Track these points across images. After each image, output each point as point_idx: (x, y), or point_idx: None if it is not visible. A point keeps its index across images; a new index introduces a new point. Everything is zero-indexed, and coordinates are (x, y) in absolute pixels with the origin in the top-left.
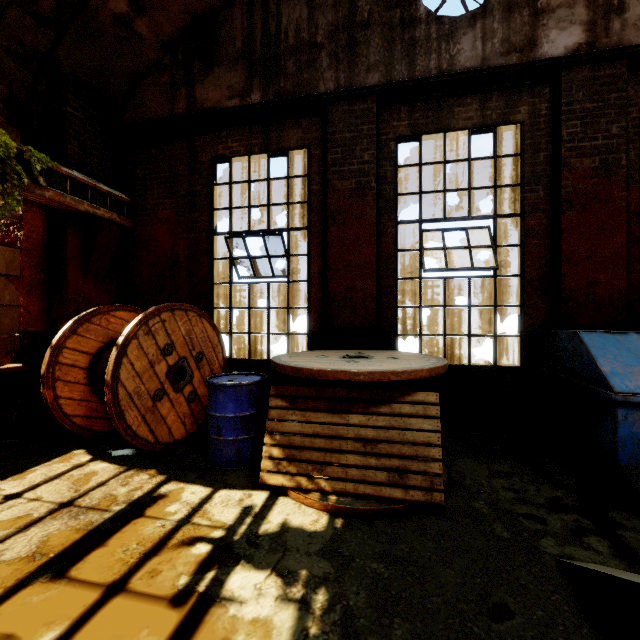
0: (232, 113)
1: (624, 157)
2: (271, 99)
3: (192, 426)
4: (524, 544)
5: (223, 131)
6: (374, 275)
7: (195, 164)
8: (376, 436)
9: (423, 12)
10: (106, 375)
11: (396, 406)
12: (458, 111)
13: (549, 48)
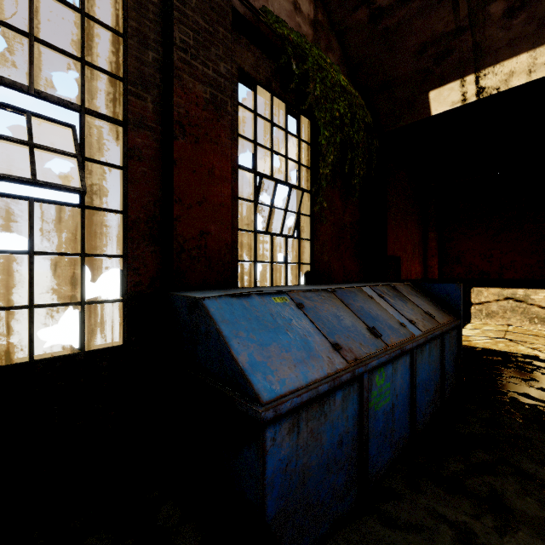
0: None
1: (230, 103)
2: None
3: None
4: None
5: None
6: None
7: None
8: None
9: None
10: None
11: None
12: None
13: None
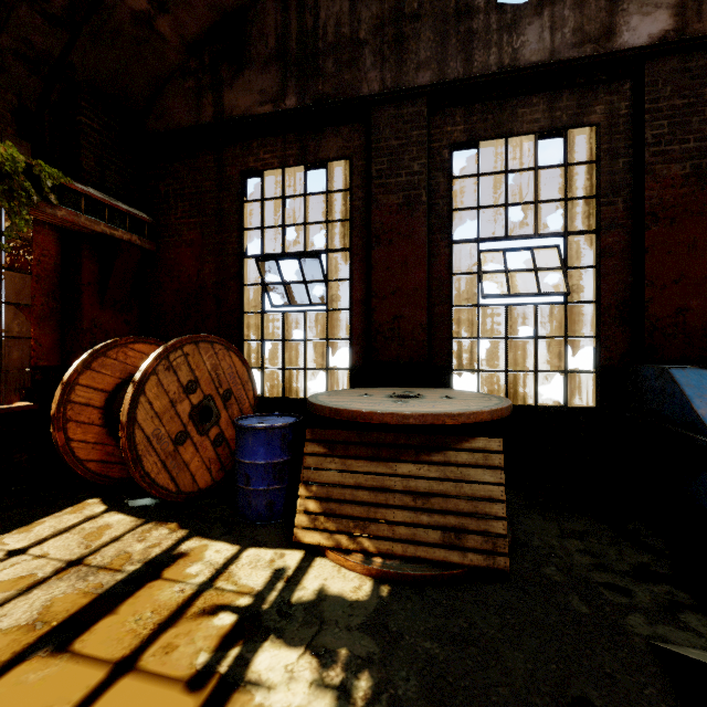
0: (264, 121)
1: None
2: (308, 104)
3: (219, 473)
4: (607, 621)
5: (254, 141)
6: (425, 302)
7: (223, 179)
8: (428, 489)
9: None
10: (121, 416)
11: (452, 454)
12: (522, 113)
13: (630, 37)
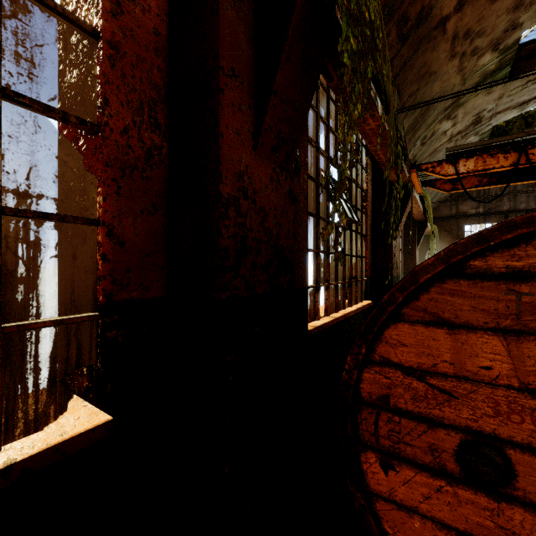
0: (472, 213)
1: None
2: (486, 210)
3: None
4: None
5: (469, 218)
6: None
7: (459, 226)
8: None
9: None
10: None
11: None
12: None
13: None
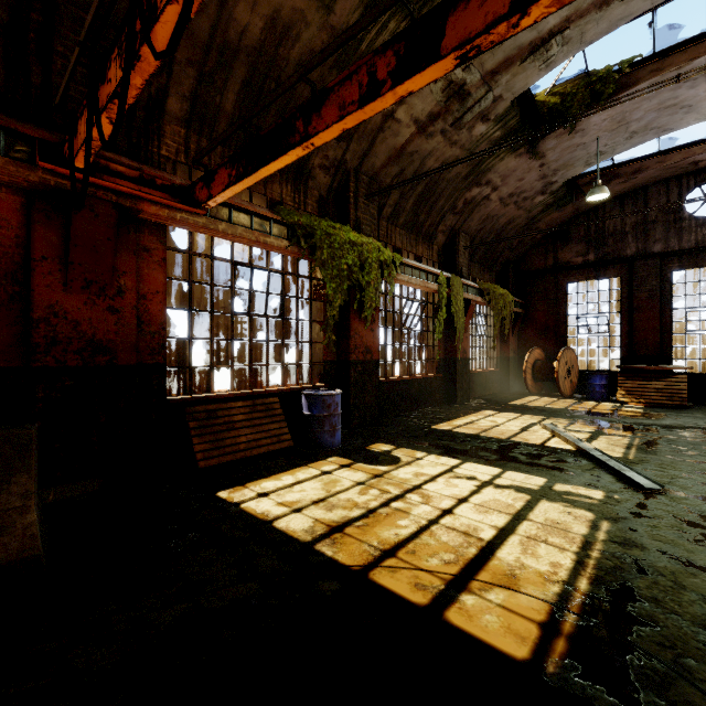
0: (578, 263)
1: None
2: (600, 256)
3: (571, 392)
4: None
5: (573, 271)
6: (658, 333)
7: (558, 286)
8: (661, 387)
9: (687, 215)
10: (555, 369)
11: (669, 379)
12: None
13: None
